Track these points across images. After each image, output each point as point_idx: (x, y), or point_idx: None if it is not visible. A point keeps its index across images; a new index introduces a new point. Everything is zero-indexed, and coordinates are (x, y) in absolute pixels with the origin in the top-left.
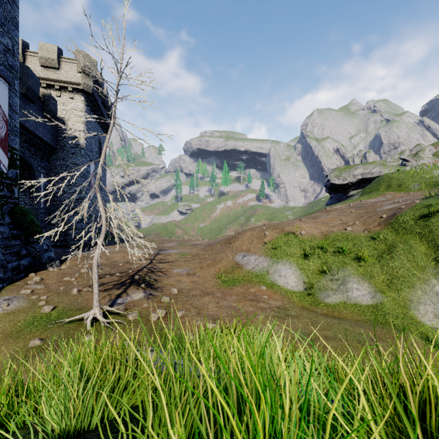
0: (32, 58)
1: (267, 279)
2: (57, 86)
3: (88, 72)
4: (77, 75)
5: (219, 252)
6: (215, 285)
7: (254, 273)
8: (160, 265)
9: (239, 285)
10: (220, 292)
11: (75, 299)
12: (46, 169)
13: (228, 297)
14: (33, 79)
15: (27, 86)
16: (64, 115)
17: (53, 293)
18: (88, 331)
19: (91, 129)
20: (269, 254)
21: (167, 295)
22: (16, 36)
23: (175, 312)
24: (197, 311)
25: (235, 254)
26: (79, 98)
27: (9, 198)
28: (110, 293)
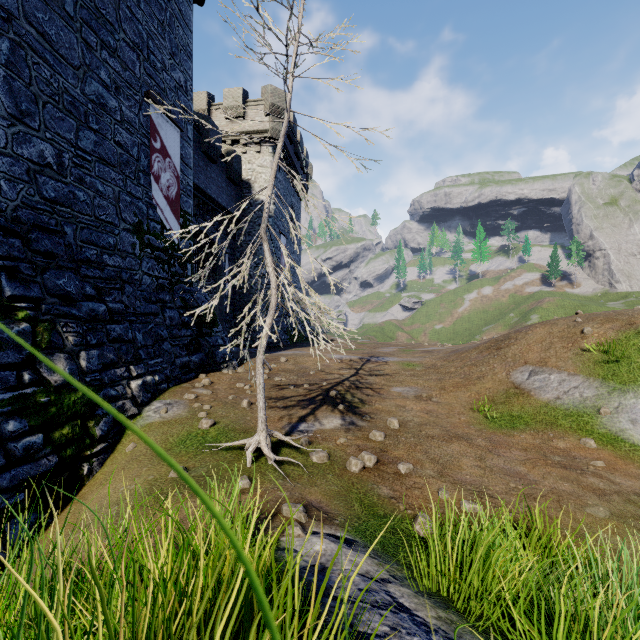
0: (217, 112)
1: (598, 425)
2: (242, 140)
3: (277, 112)
4: (264, 119)
5: (477, 363)
6: (472, 422)
7: (559, 408)
8: (370, 379)
9: (526, 428)
10: (484, 438)
11: (242, 415)
12: (231, 247)
13: (504, 450)
14: (214, 133)
15: (208, 141)
16: (250, 176)
17: (219, 402)
18: (247, 470)
19: (281, 191)
20: (596, 372)
21: (380, 428)
22: (190, 68)
23: (393, 463)
24: (438, 468)
25: (512, 368)
26: (267, 150)
27: (182, 276)
28: (291, 413)
